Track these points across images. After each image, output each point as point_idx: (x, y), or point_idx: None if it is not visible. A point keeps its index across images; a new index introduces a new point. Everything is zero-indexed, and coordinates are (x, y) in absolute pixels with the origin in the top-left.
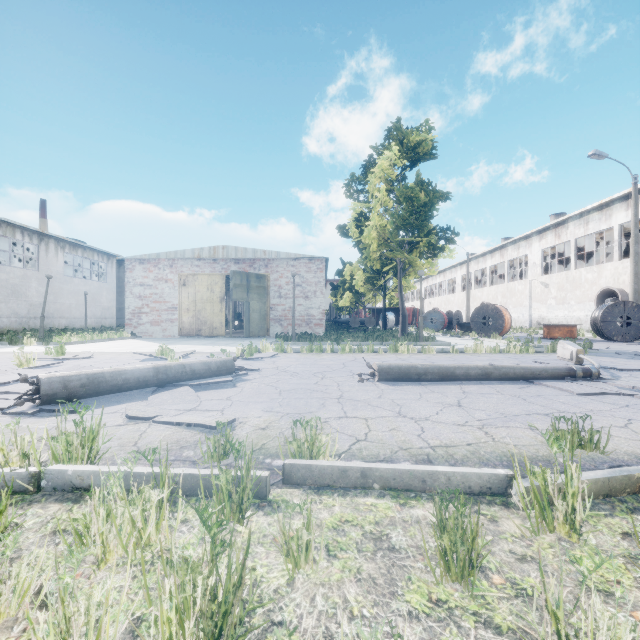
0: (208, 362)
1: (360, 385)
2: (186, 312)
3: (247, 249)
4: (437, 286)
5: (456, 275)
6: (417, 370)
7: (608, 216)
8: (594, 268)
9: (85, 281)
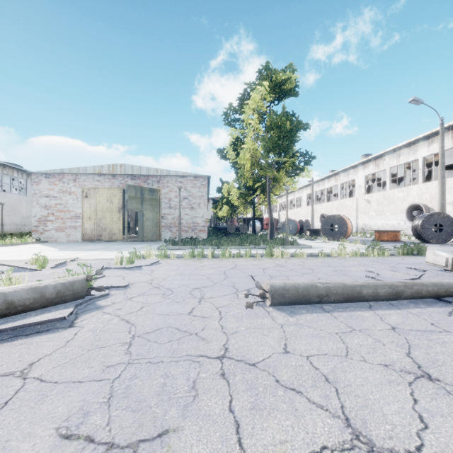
0: (42, 286)
1: (249, 315)
2: (88, 220)
3: (142, 167)
4: (289, 202)
5: (302, 194)
6: (318, 291)
7: (414, 151)
8: (404, 189)
9: (5, 194)
